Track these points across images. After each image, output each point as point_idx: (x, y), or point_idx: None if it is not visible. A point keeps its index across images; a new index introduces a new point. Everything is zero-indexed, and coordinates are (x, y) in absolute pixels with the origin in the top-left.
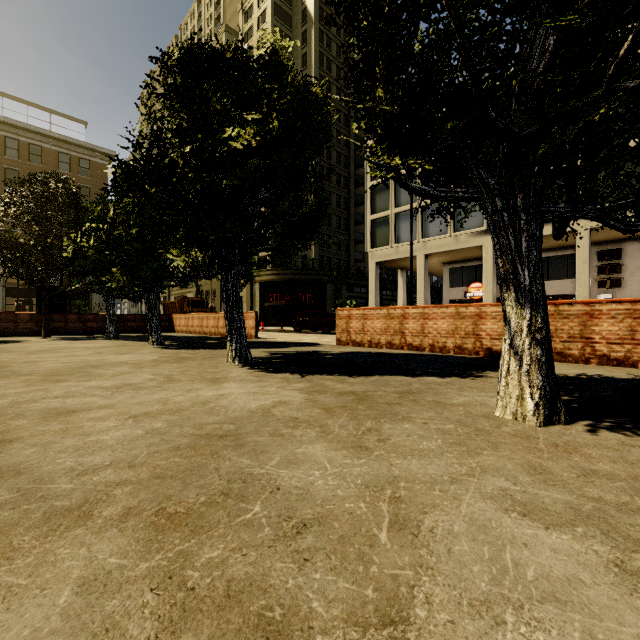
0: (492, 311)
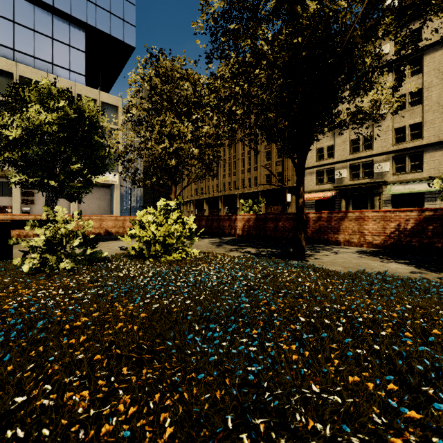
0: (4, 217)
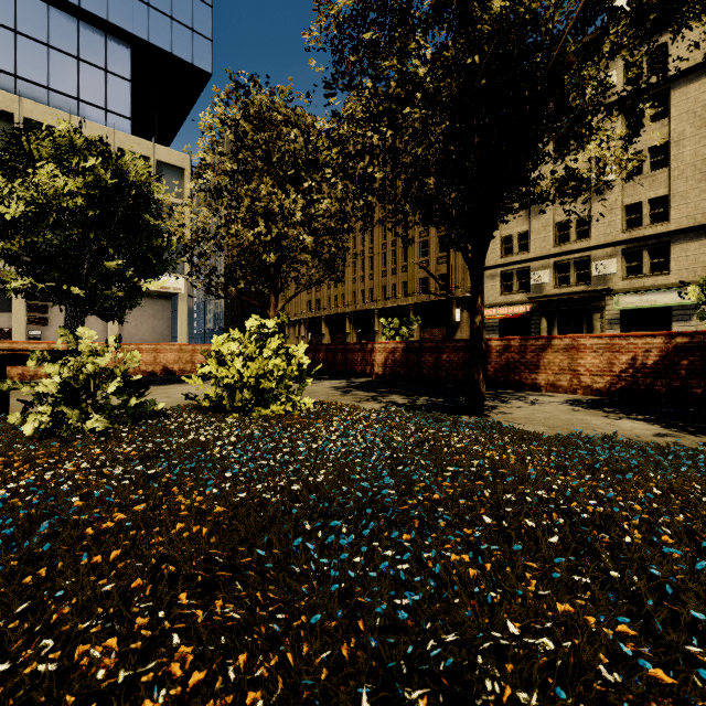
0: None
